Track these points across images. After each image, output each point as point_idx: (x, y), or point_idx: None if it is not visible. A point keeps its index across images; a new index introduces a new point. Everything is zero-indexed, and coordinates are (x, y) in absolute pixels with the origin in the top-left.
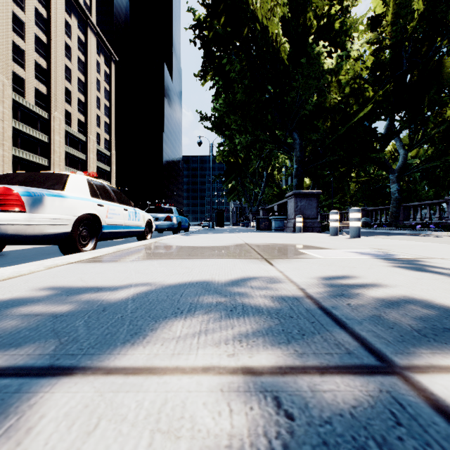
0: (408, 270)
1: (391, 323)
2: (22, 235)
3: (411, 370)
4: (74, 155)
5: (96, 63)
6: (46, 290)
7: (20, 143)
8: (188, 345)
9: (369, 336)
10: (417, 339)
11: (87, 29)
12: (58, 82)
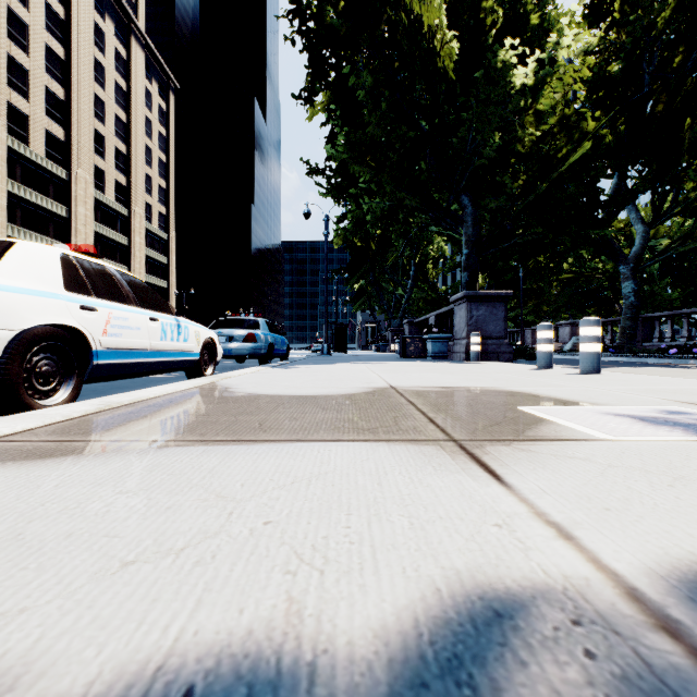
0: None
1: None
2: None
3: None
4: (109, 237)
5: (145, 93)
6: None
7: (20, 217)
8: None
9: None
10: None
11: (130, 38)
12: (82, 122)
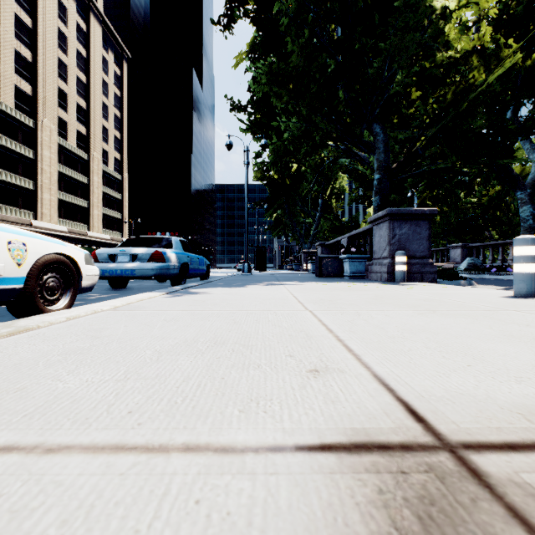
0: None
1: None
2: None
3: None
4: (71, 176)
5: (103, 60)
6: None
7: None
8: None
9: None
10: None
11: (90, 15)
12: (47, 80)
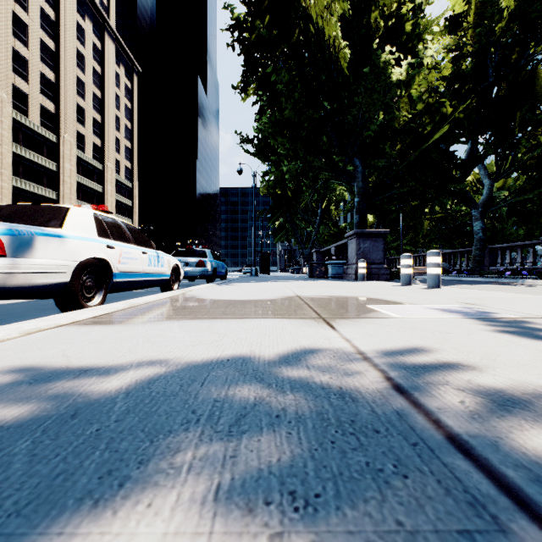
0: (524, 337)
1: None
2: (0, 287)
3: None
4: (88, 186)
5: (115, 75)
6: (1, 374)
7: (22, 171)
8: (198, 506)
9: (523, 480)
10: None
11: (104, 34)
12: (68, 98)
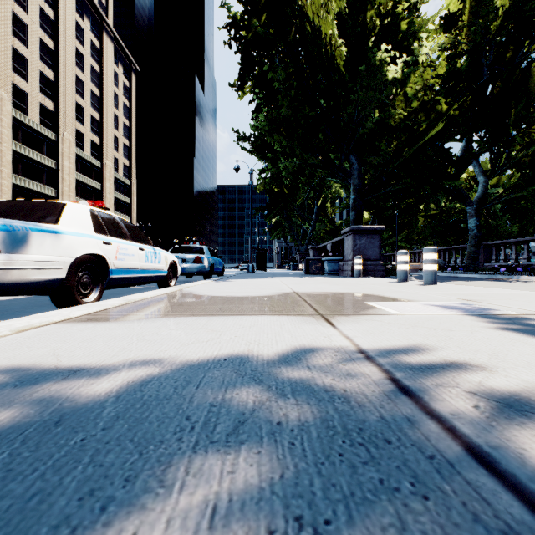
0: (530, 335)
1: None
2: None
3: None
4: (86, 183)
5: (114, 74)
6: None
7: (21, 169)
8: None
9: None
10: None
11: (103, 33)
12: (67, 97)
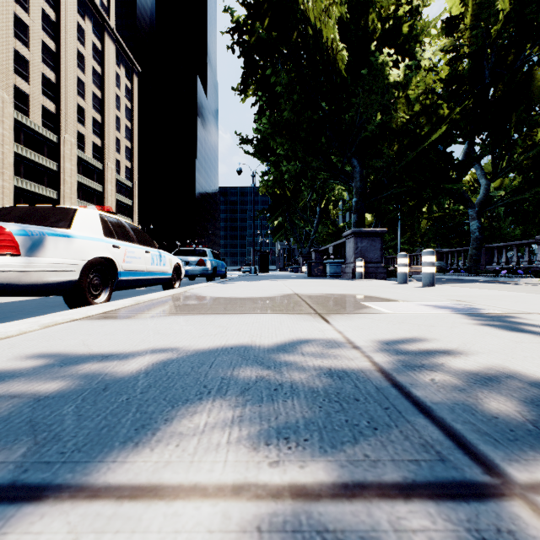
0: (502, 330)
1: (493, 409)
2: (15, 285)
3: (537, 491)
4: (88, 185)
5: (115, 76)
6: (34, 359)
7: (23, 171)
8: (214, 446)
9: (467, 431)
10: (534, 437)
11: (104, 34)
12: (69, 98)
